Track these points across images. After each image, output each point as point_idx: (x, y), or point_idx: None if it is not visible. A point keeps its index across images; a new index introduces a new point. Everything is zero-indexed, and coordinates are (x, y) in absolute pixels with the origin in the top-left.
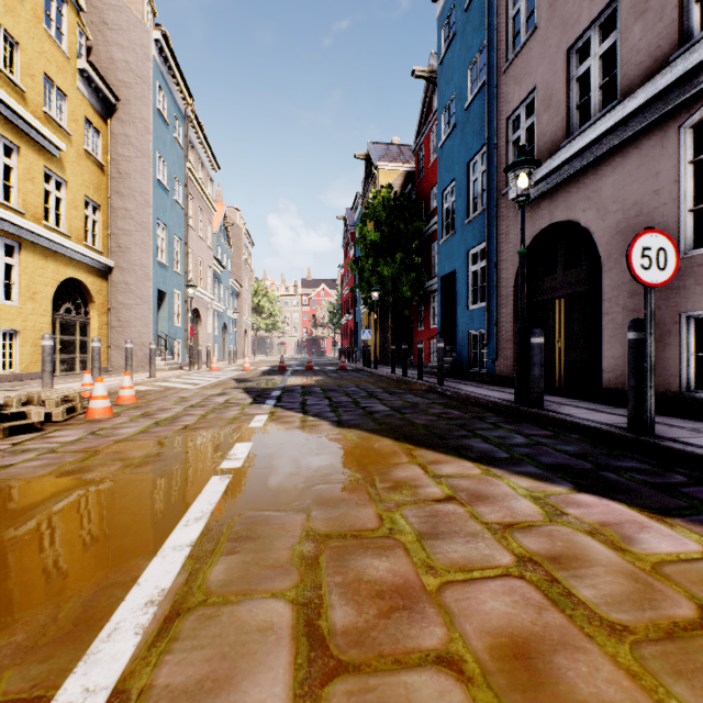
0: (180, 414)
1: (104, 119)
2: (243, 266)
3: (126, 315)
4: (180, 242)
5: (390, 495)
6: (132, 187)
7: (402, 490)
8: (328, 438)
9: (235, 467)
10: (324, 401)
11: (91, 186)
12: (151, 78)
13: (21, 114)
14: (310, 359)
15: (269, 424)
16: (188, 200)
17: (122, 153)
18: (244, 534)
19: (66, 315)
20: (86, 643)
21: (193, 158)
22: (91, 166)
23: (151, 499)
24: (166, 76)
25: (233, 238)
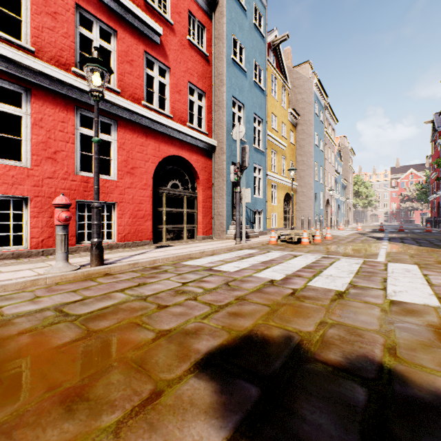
0: (352, 240)
1: (294, 126)
2: (348, 169)
3: (302, 205)
4: (321, 168)
5: (433, 253)
6: (304, 151)
7: (438, 254)
8: (415, 247)
9: (385, 248)
10: (413, 241)
11: (291, 155)
12: (312, 101)
13: (278, 141)
14: (401, 225)
15: (389, 244)
16: (325, 147)
17: (301, 137)
18: (395, 252)
19: (285, 207)
20: (377, 254)
21: (326, 124)
22: (291, 147)
23: (369, 249)
24: (317, 95)
25: (342, 154)
